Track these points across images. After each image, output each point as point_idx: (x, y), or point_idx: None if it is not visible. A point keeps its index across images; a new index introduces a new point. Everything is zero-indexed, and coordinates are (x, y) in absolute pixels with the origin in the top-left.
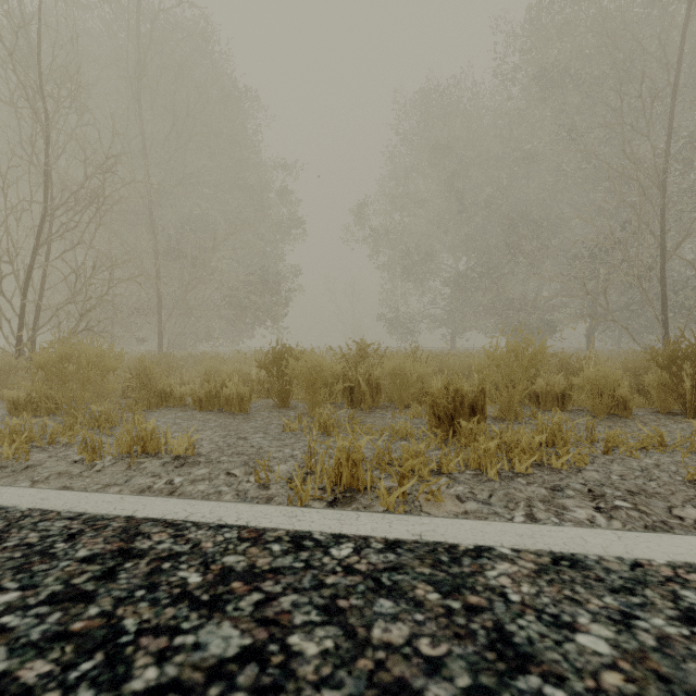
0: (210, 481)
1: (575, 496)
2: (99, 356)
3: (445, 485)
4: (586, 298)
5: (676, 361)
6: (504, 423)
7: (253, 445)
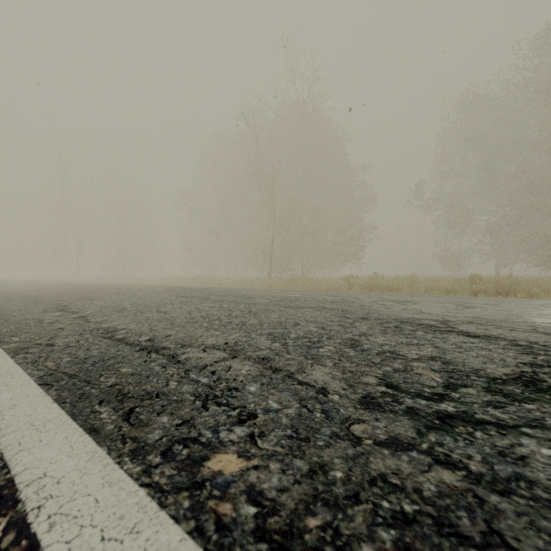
0: None
1: None
2: (306, 277)
3: None
4: None
5: (472, 279)
6: None
7: None
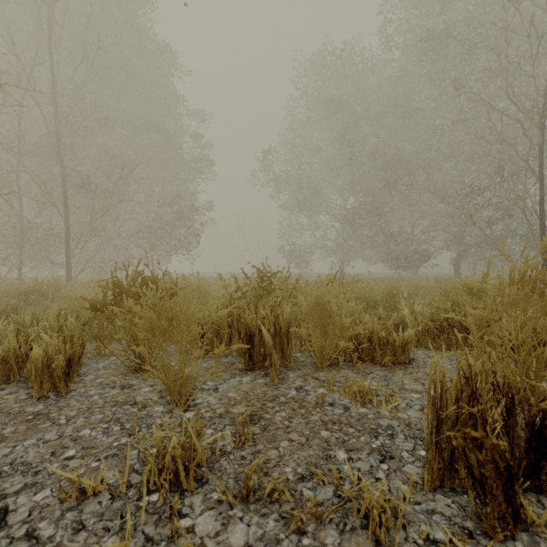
0: None
1: None
2: None
3: None
4: (453, 232)
5: None
6: None
7: None
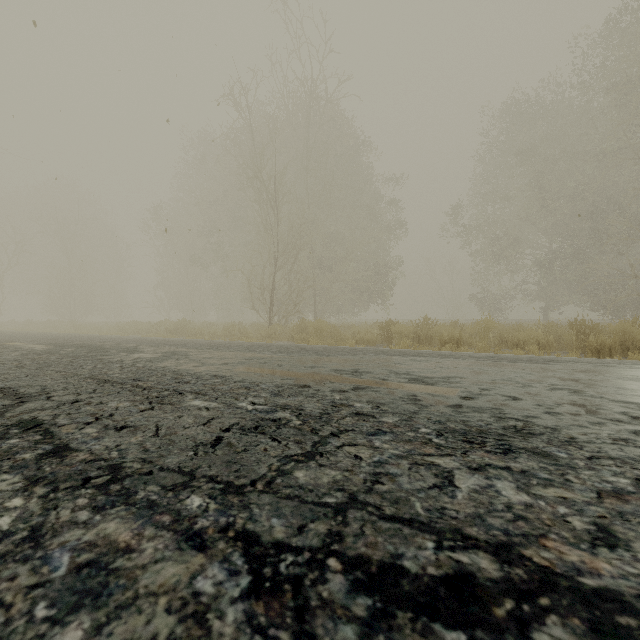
0: None
1: None
2: (324, 323)
3: None
4: None
5: (576, 327)
6: None
7: None
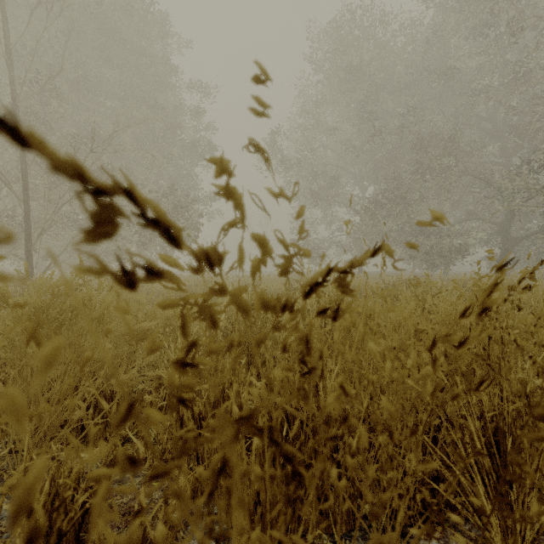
0: None
1: None
2: None
3: None
4: (497, 223)
5: None
6: None
7: None
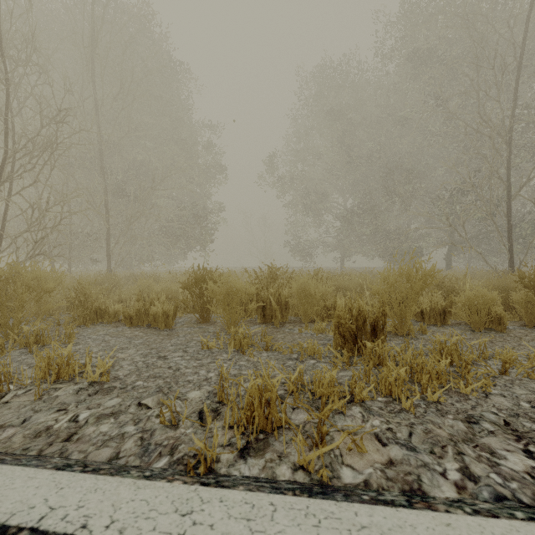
0: (114, 418)
1: (499, 434)
2: (37, 279)
3: (361, 419)
4: (445, 229)
5: None
6: (398, 338)
7: (171, 365)
